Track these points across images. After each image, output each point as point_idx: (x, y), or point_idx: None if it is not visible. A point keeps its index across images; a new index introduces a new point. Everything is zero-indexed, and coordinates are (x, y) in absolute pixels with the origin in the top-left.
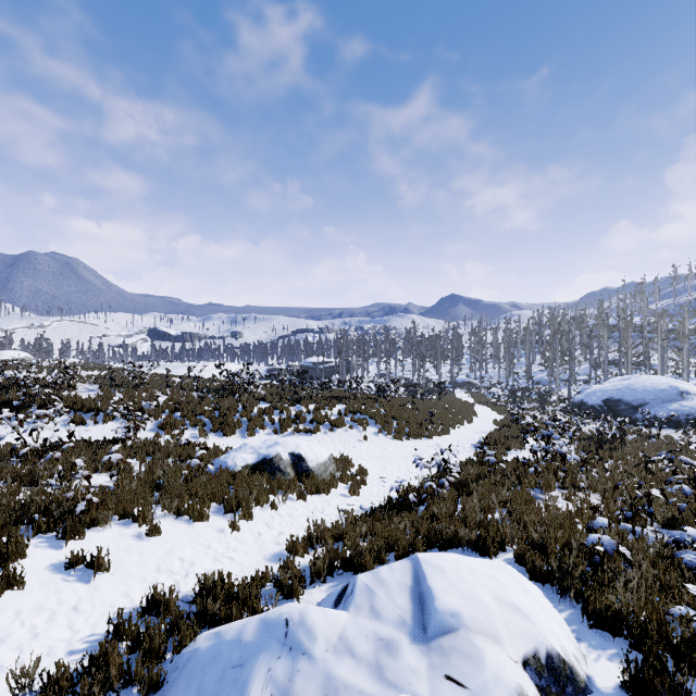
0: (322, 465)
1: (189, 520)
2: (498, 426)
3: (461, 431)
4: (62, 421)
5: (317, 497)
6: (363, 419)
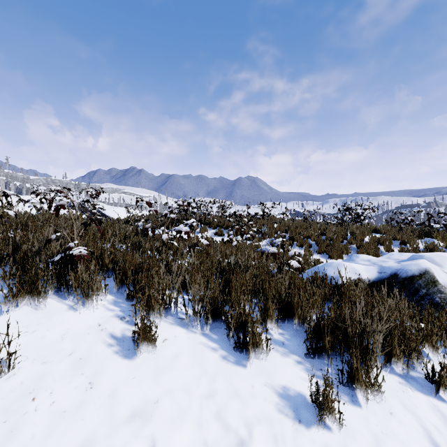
0: None
1: (229, 342)
2: None
3: None
4: (211, 233)
5: None
6: None
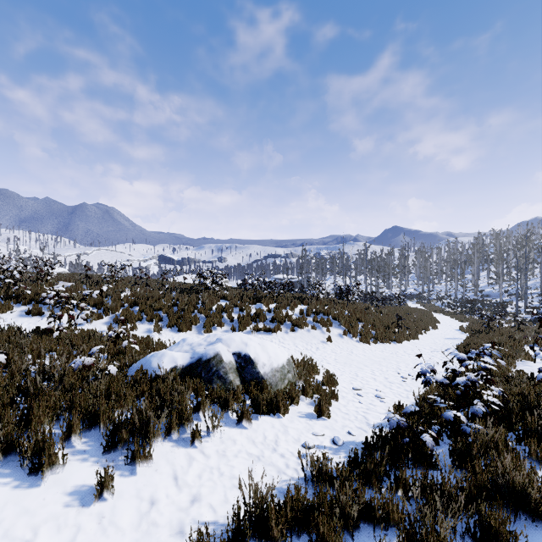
0: (278, 372)
1: (23, 470)
2: (468, 333)
3: (429, 336)
4: (21, 311)
5: (268, 419)
6: (326, 319)
